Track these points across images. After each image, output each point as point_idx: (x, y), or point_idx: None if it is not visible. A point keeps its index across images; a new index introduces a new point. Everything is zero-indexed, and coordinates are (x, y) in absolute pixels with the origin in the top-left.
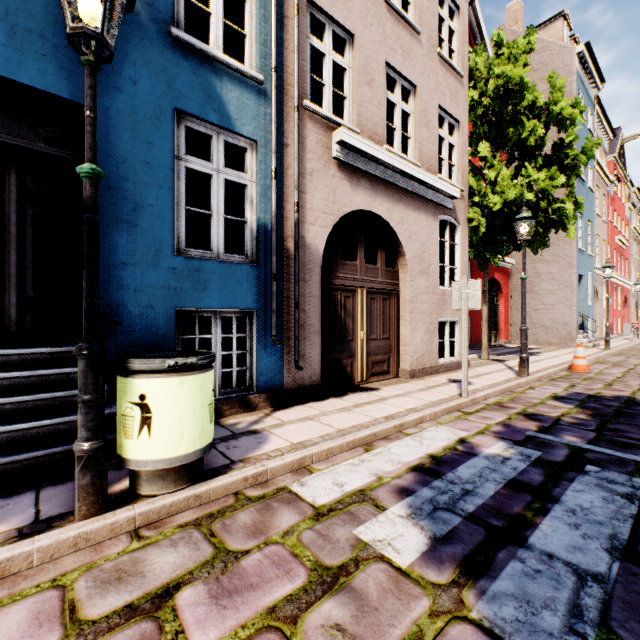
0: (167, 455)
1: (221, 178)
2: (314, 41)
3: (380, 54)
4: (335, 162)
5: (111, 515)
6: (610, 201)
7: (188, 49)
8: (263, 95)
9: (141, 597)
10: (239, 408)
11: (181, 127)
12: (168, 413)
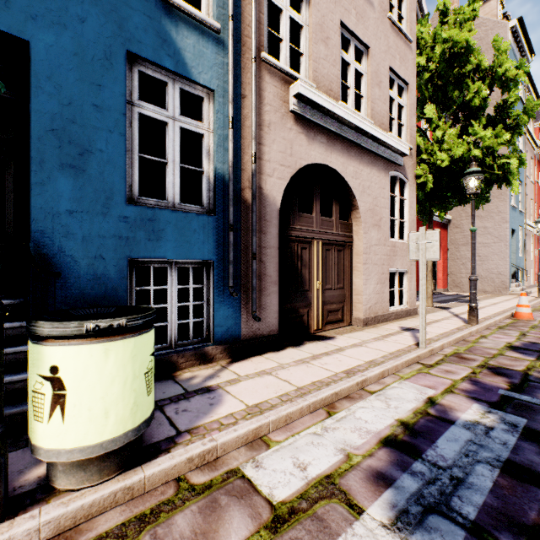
0: (86, 442)
1: (177, 126)
2: None
3: (335, 14)
4: (292, 116)
5: (6, 527)
6: (536, 164)
7: None
8: (220, 44)
9: None
10: (195, 360)
11: (134, 71)
12: (87, 389)
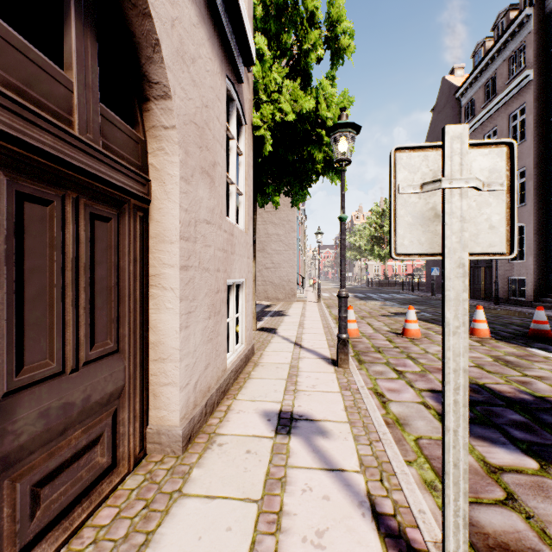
0: None
1: None
2: None
3: None
4: None
5: None
6: None
7: None
8: None
9: None
10: None
11: None
12: None
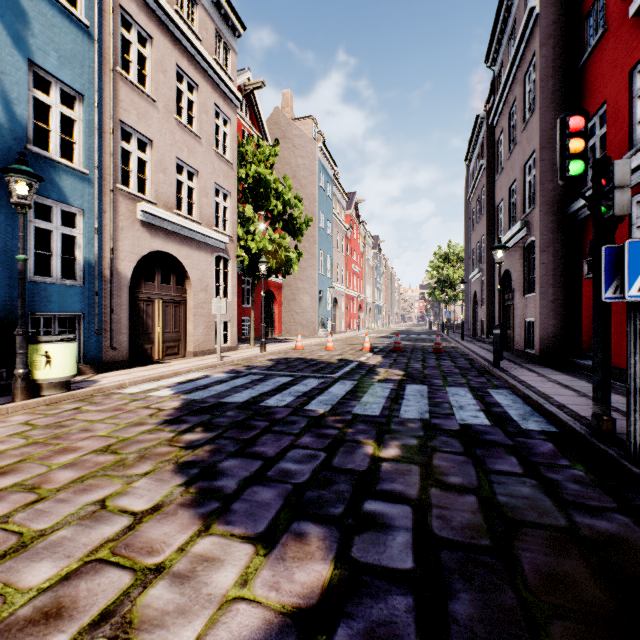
0: (59, 376)
1: (59, 232)
2: (124, 145)
3: (172, 152)
4: (139, 221)
5: (35, 399)
6: (348, 241)
7: (37, 156)
8: (89, 181)
9: (68, 409)
10: None
11: (32, 202)
12: (60, 359)
